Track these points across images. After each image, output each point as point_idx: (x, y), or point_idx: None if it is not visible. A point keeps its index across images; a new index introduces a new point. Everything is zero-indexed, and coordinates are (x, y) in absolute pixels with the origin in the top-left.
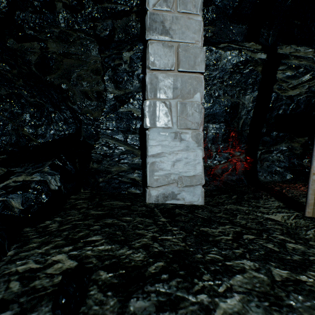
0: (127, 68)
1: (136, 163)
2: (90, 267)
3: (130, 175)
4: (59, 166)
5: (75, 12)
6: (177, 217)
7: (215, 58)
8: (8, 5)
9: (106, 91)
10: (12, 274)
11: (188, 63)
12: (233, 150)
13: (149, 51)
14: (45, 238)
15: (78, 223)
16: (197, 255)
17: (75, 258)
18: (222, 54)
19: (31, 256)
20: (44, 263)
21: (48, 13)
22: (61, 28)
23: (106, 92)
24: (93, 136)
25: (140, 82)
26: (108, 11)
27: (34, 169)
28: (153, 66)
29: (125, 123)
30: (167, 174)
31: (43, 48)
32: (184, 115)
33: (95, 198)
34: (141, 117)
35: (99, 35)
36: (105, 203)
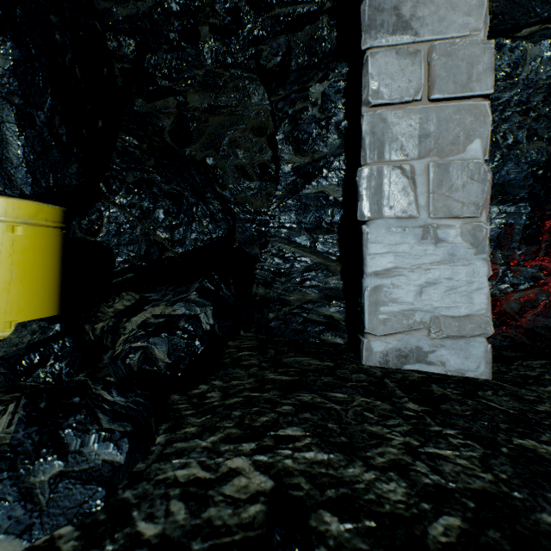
0: (316, 113)
1: (333, 287)
2: (299, 497)
3: (323, 309)
4: (210, 291)
5: (228, 35)
6: (444, 405)
7: (511, 61)
8: (136, 48)
9: (279, 160)
10: (170, 485)
11: (453, 81)
12: (549, 260)
13: (368, 72)
14: (206, 419)
15: (253, 396)
16: (540, 515)
17: (266, 471)
18: (529, 50)
19: (192, 452)
20: (215, 470)
21: (189, 47)
22: (207, 68)
23: (279, 162)
24: (253, 240)
25: (340, 137)
26: (280, 20)
27: (175, 296)
28: (376, 98)
29: (313, 215)
30: (405, 311)
31: (180, 106)
32: (444, 189)
33: (267, 348)
34: (342, 201)
35: (264, 66)
36: (287, 359)
